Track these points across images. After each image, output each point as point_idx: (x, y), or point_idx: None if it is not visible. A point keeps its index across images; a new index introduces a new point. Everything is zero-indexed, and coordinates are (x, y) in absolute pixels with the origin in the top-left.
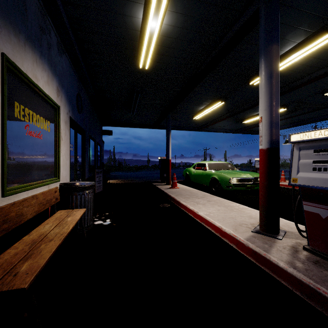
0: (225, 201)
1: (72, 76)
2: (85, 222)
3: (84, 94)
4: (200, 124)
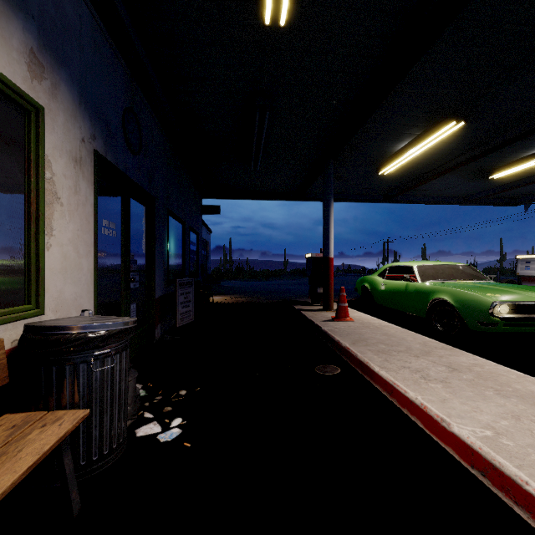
0: (505, 373)
1: (106, 59)
2: (92, 446)
3: (152, 120)
4: (390, 187)
